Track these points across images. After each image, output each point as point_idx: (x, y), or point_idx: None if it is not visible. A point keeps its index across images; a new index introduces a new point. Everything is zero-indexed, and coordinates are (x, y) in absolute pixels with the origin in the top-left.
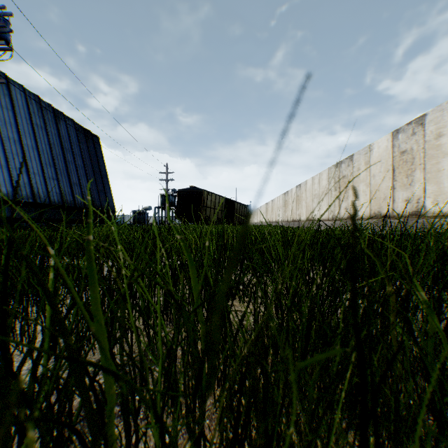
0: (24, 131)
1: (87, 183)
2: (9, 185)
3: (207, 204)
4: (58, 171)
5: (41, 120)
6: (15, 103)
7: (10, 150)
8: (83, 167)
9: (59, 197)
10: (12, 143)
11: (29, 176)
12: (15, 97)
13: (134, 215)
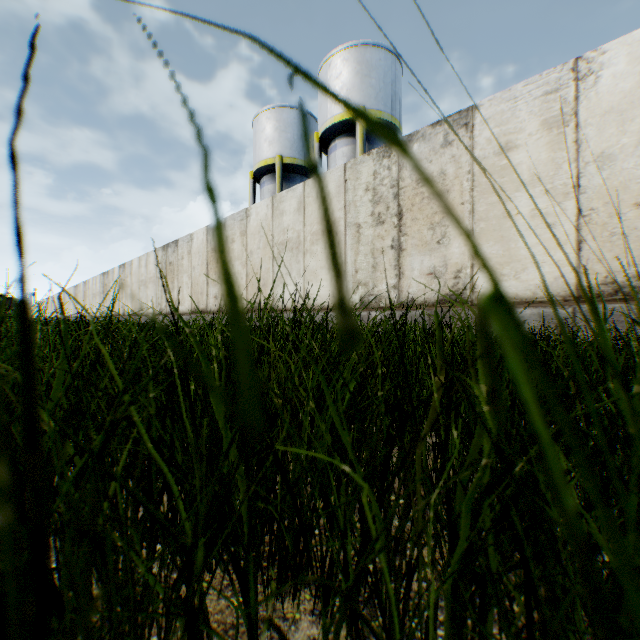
0: None
1: None
2: None
3: None
4: None
5: None
6: None
7: None
8: None
9: None
10: None
11: None
12: None
13: None
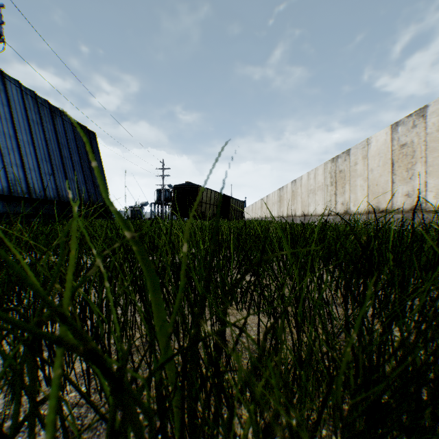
0: (19, 127)
1: (83, 178)
2: (4, 180)
3: (203, 200)
4: (54, 166)
5: (37, 116)
6: (10, 99)
7: (6, 145)
8: (80, 163)
9: (55, 193)
10: (8, 139)
11: (24, 172)
12: (11, 93)
13: (131, 211)
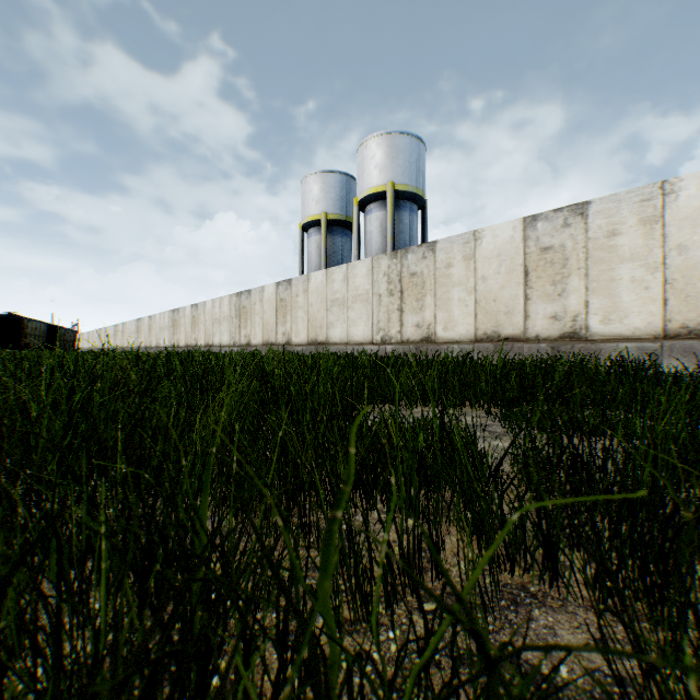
0: None
1: None
2: None
3: (29, 331)
4: None
5: None
6: None
7: None
8: None
9: None
10: None
11: None
12: None
13: None
